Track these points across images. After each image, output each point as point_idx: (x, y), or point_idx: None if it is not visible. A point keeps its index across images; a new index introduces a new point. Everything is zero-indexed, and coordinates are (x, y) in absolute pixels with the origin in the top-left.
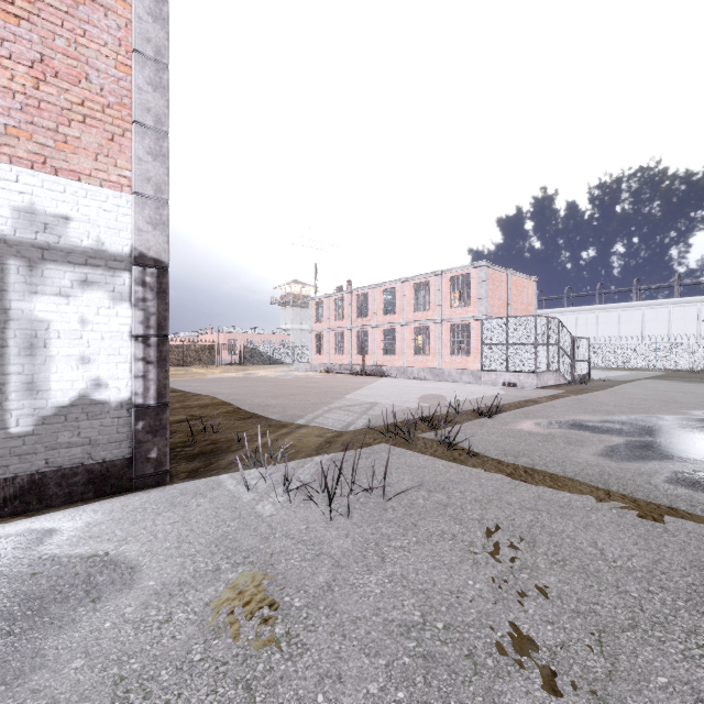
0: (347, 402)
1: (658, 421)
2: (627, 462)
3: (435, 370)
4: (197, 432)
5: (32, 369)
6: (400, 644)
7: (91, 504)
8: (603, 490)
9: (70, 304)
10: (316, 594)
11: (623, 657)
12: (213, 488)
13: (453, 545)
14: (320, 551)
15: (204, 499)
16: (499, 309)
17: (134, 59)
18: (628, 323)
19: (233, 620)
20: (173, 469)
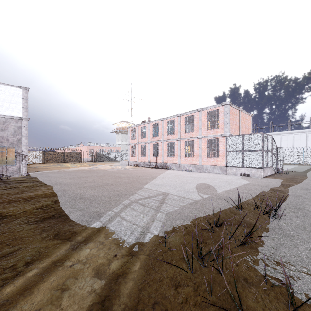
0: (144, 192)
1: None
2: None
3: (197, 165)
4: None
5: None
6: None
7: None
8: None
9: None
10: None
11: None
12: None
13: None
14: None
15: None
16: (235, 130)
17: None
18: (286, 141)
19: None
20: None
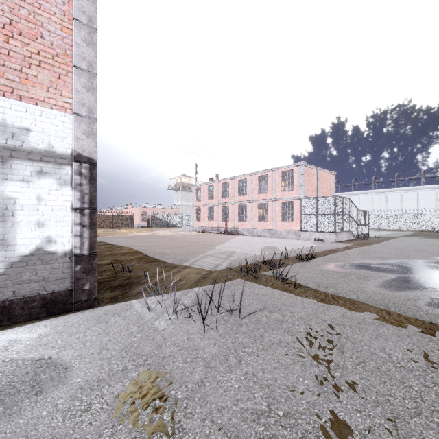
0: (215, 251)
1: (415, 264)
2: (399, 291)
3: (271, 230)
4: (118, 271)
5: (4, 230)
6: (253, 428)
7: (44, 321)
8: (385, 310)
9: (30, 187)
10: (193, 388)
11: (413, 438)
12: (126, 310)
13: (287, 350)
14: (197, 355)
15: (119, 318)
16: (312, 192)
17: (74, 25)
18: (392, 201)
19: (134, 410)
20: (101, 296)
